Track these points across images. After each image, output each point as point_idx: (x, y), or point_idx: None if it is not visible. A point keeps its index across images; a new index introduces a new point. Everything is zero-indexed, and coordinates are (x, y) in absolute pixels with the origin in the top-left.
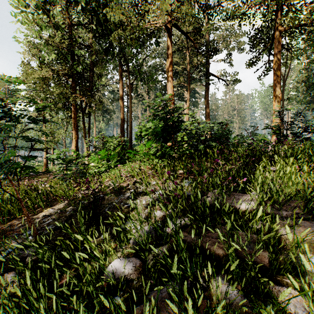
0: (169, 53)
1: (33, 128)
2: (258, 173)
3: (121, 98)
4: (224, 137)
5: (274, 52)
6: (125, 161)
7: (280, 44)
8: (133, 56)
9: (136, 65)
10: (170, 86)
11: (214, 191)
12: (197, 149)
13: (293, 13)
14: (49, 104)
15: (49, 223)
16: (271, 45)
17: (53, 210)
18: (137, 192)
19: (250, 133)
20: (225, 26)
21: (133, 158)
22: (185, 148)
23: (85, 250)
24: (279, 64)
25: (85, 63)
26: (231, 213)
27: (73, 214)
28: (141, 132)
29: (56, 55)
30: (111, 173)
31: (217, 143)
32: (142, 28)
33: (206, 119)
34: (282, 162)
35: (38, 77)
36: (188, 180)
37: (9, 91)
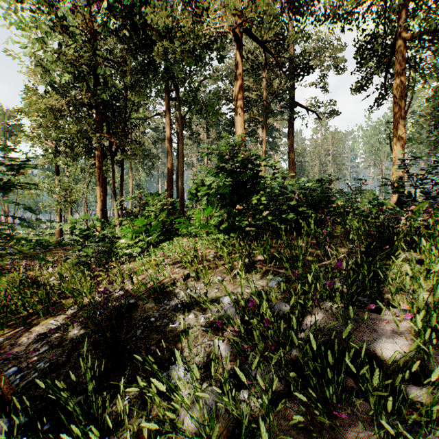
0: (238, 73)
1: (39, 183)
2: (408, 282)
3: (168, 139)
4: (326, 201)
5: (395, 71)
6: (173, 234)
7: (404, 59)
8: (185, 77)
9: (190, 91)
10: (240, 121)
11: (324, 305)
12: (283, 218)
13: (426, 12)
14: (28, 158)
15: (42, 354)
16: (388, 61)
17: (55, 322)
18: (191, 300)
19: (356, 189)
20: (318, 35)
21: (184, 229)
22: (265, 218)
23: (90, 438)
24: (402, 89)
25: (115, 87)
26: (366, 363)
27: (83, 337)
28: (196, 189)
29: (73, 75)
30: (151, 256)
31: (314, 211)
32: (198, 34)
33: (289, 169)
34: (433, 251)
35: (44, 107)
36: (274, 275)
37: (8, 127)
